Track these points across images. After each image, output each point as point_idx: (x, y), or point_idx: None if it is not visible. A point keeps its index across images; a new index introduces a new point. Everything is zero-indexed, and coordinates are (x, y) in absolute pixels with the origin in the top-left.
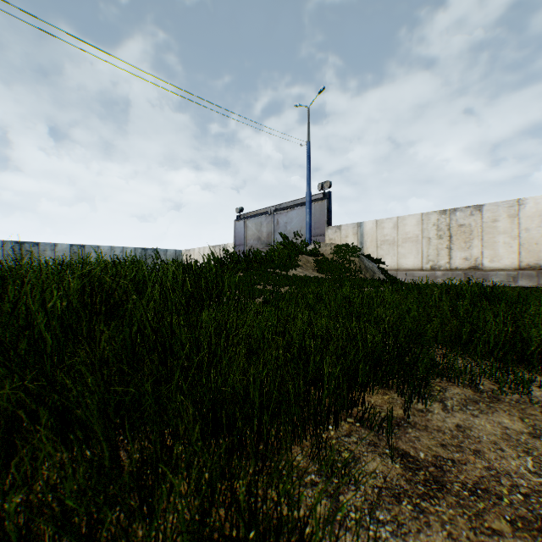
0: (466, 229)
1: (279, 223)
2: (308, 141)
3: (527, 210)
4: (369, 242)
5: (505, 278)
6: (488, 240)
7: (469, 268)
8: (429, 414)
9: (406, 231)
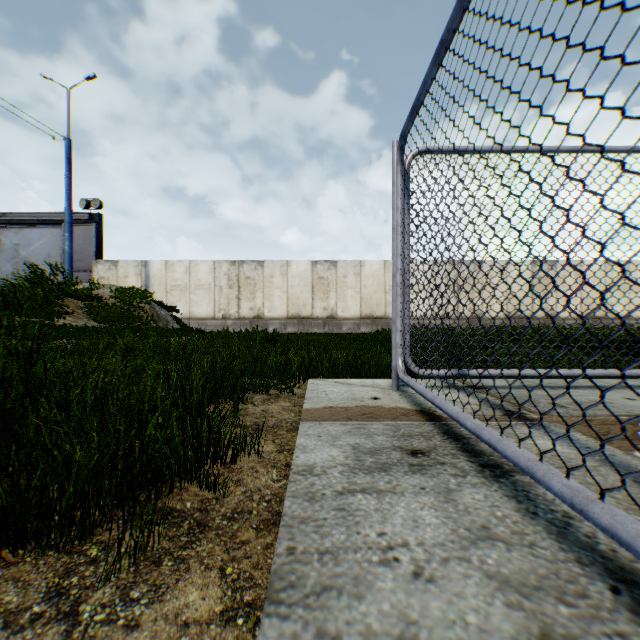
0: (252, 281)
1: (2, 242)
2: (69, 137)
3: (293, 271)
4: (157, 286)
5: (279, 326)
6: (268, 293)
7: (255, 318)
8: (248, 409)
9: (200, 278)
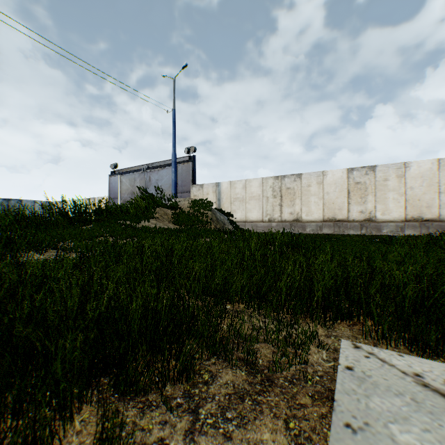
0: (291, 191)
1: (151, 179)
2: (174, 108)
3: (328, 179)
4: (225, 199)
5: (315, 227)
6: (305, 199)
7: (294, 220)
8: None
9: (252, 191)
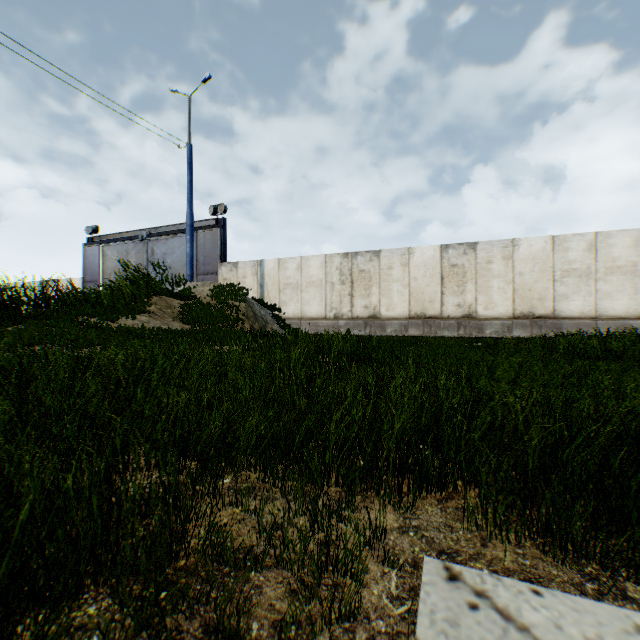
0: (367, 275)
1: (154, 253)
2: (189, 142)
3: (416, 259)
4: (271, 285)
5: (399, 327)
6: (385, 287)
7: (369, 317)
8: None
9: (311, 274)
